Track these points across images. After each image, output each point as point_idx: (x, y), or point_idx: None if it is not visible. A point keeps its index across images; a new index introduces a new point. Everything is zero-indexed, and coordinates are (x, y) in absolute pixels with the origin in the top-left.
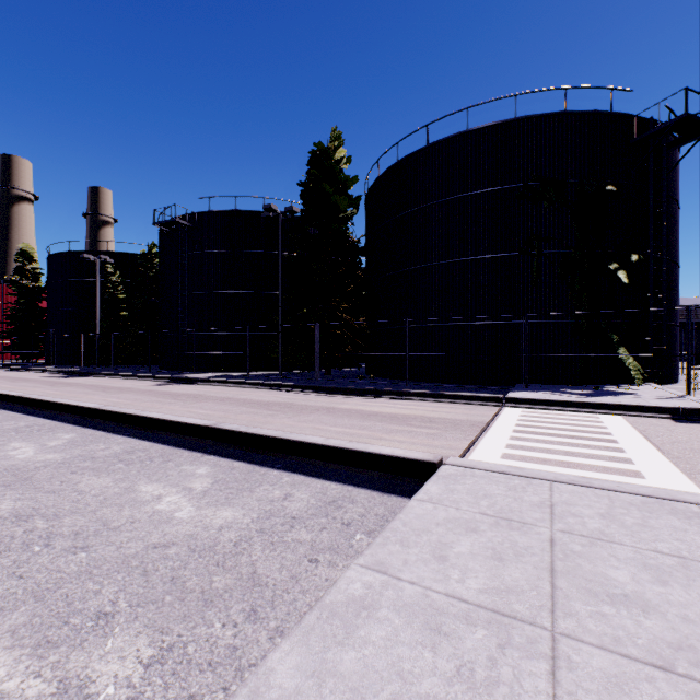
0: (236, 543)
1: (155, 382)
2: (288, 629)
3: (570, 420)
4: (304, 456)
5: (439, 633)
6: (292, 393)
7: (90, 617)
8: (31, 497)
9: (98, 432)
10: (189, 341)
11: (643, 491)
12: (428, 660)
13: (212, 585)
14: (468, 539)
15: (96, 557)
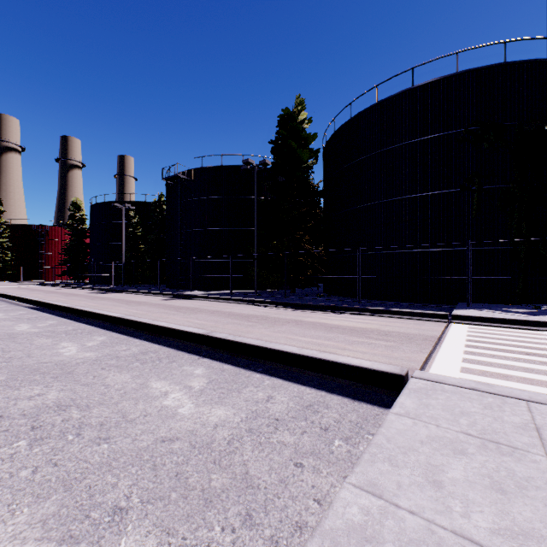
0: (229, 441)
1: (163, 297)
2: (282, 539)
3: (518, 337)
4: (281, 363)
5: None
6: (266, 307)
7: (107, 512)
8: (71, 388)
9: (122, 336)
10: (187, 267)
11: None
12: None
13: (211, 483)
14: (459, 463)
15: (115, 449)
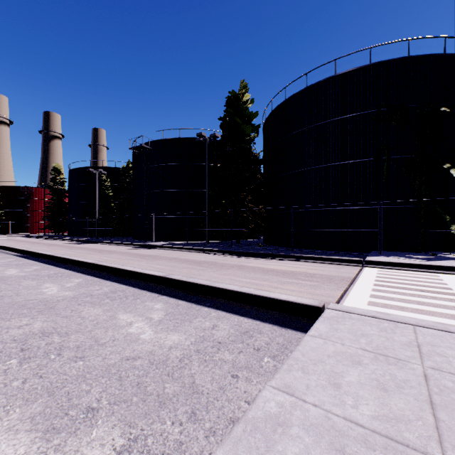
0: (181, 359)
1: (130, 247)
2: (218, 430)
3: (416, 278)
4: (225, 299)
5: (343, 454)
6: (215, 255)
7: (82, 411)
8: (53, 320)
9: (95, 278)
10: (151, 222)
11: None
12: None
13: (165, 390)
14: (355, 370)
15: (89, 365)
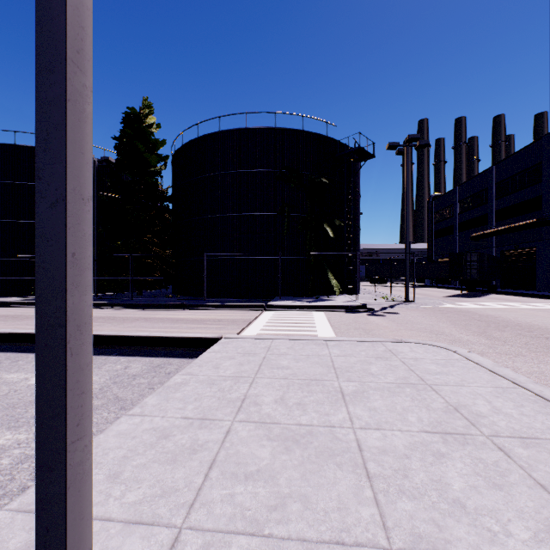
0: (101, 389)
1: None
2: None
3: (298, 315)
4: (135, 345)
5: (213, 384)
6: (111, 309)
7: (30, 418)
8: None
9: None
10: None
11: (309, 338)
12: (208, 390)
13: (94, 404)
14: (230, 361)
15: (10, 402)
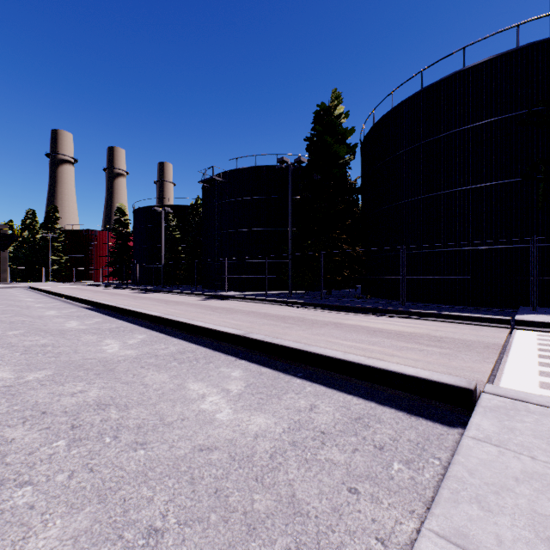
0: (272, 454)
1: (200, 297)
2: None
3: None
4: (324, 368)
5: None
6: (302, 309)
7: (141, 533)
8: (111, 386)
9: (161, 335)
10: (222, 268)
11: None
12: None
13: (253, 505)
14: None
15: (152, 456)
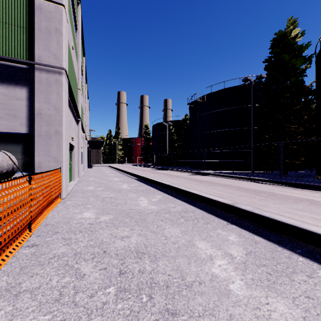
0: None
1: (189, 173)
2: None
3: None
4: None
5: None
6: (267, 185)
7: None
8: (144, 233)
9: (170, 196)
10: (202, 155)
11: None
12: None
13: None
14: None
15: None
